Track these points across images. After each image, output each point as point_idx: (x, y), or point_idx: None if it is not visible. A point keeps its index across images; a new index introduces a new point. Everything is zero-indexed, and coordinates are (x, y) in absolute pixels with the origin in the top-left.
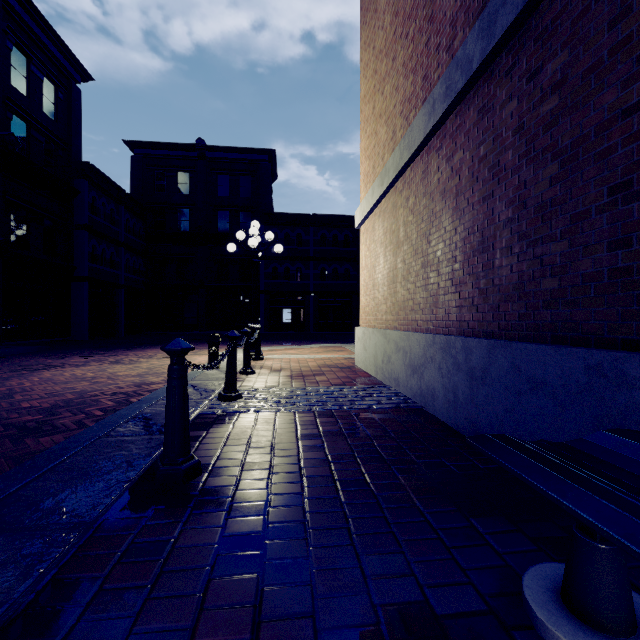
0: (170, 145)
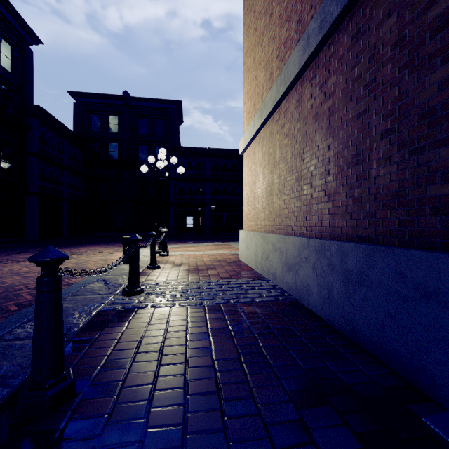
0: (103, 95)
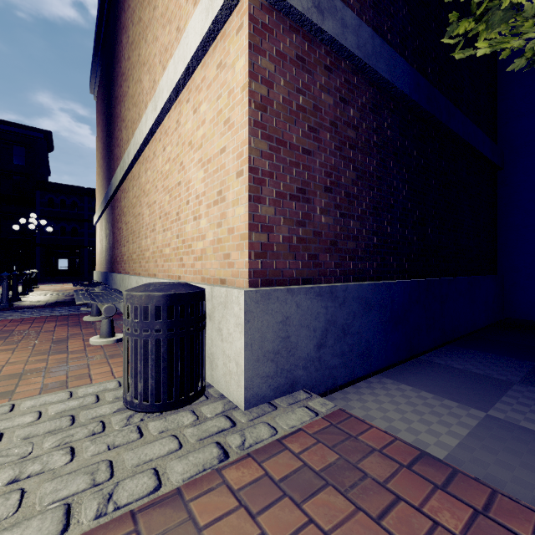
0: None
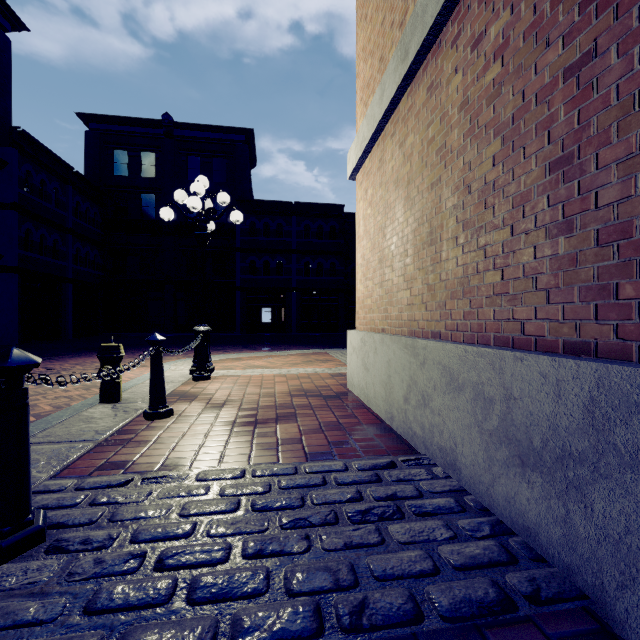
0: (132, 120)
